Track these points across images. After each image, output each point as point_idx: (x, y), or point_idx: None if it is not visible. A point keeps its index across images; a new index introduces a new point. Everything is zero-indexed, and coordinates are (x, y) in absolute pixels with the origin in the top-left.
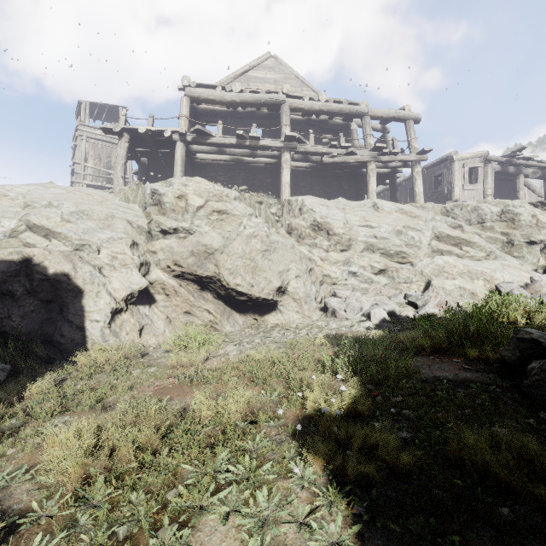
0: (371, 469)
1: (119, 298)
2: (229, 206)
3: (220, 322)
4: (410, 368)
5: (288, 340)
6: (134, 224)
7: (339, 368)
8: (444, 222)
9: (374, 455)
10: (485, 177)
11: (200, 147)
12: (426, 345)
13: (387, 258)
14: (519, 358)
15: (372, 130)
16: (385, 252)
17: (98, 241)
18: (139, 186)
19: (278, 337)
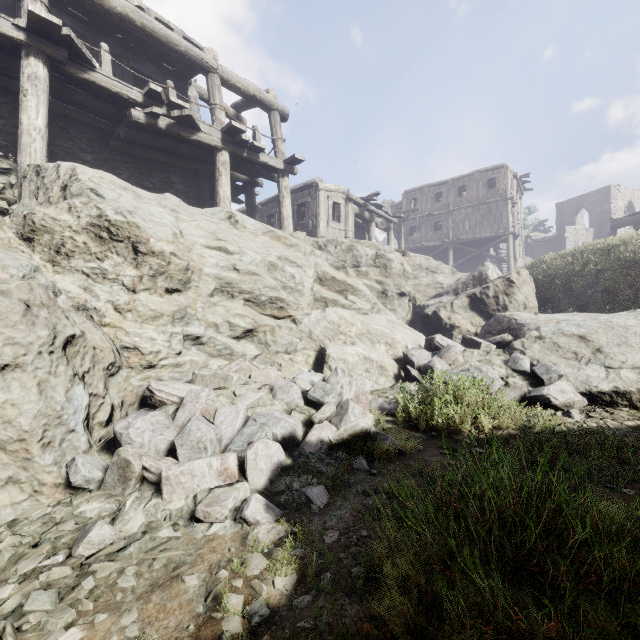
0: None
1: None
2: None
3: None
4: None
5: None
6: None
7: None
8: (326, 259)
9: None
10: (347, 217)
11: None
12: None
13: (256, 309)
14: None
15: None
16: (252, 299)
17: None
18: None
19: None
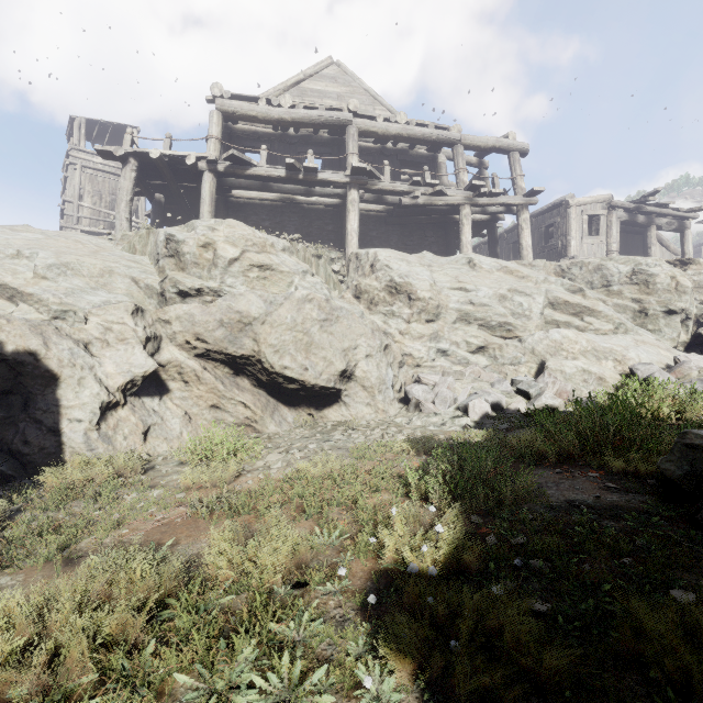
0: (495, 683)
1: (114, 386)
2: (275, 259)
3: (261, 419)
4: (531, 487)
5: (356, 445)
6: (141, 283)
7: (431, 491)
8: (561, 284)
9: (493, 647)
10: (609, 227)
11: (236, 180)
12: (550, 453)
13: (488, 332)
14: (688, 473)
15: (465, 164)
16: (484, 324)
17: (87, 305)
18: (150, 231)
19: (342, 440)
